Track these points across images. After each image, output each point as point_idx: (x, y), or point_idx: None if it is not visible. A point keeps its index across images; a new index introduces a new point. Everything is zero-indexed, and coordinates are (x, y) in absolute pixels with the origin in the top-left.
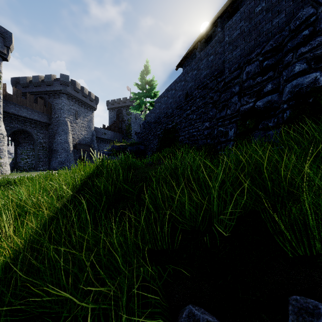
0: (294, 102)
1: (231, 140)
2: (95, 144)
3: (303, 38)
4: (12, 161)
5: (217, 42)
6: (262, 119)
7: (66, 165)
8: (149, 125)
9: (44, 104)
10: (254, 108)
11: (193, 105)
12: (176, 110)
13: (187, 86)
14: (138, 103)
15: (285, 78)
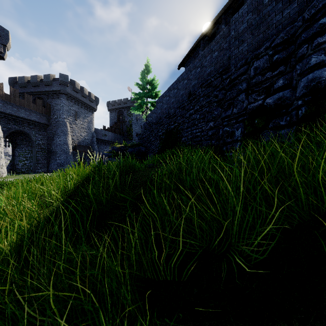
0: (311, 97)
1: (238, 140)
2: (95, 145)
3: (320, 27)
4: (10, 163)
5: (222, 37)
6: (272, 117)
7: (65, 167)
8: (150, 126)
9: (42, 105)
10: (263, 106)
11: (197, 104)
12: (179, 110)
13: (190, 84)
14: (139, 103)
15: (299, 72)
